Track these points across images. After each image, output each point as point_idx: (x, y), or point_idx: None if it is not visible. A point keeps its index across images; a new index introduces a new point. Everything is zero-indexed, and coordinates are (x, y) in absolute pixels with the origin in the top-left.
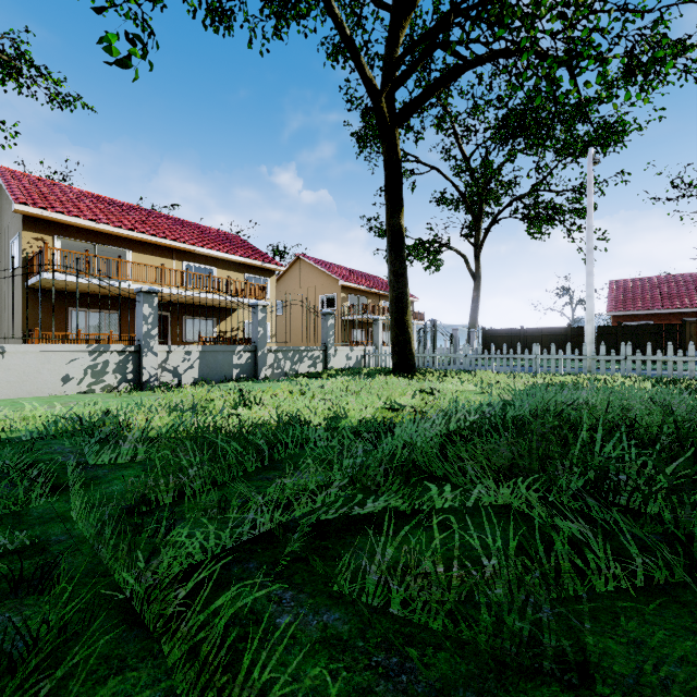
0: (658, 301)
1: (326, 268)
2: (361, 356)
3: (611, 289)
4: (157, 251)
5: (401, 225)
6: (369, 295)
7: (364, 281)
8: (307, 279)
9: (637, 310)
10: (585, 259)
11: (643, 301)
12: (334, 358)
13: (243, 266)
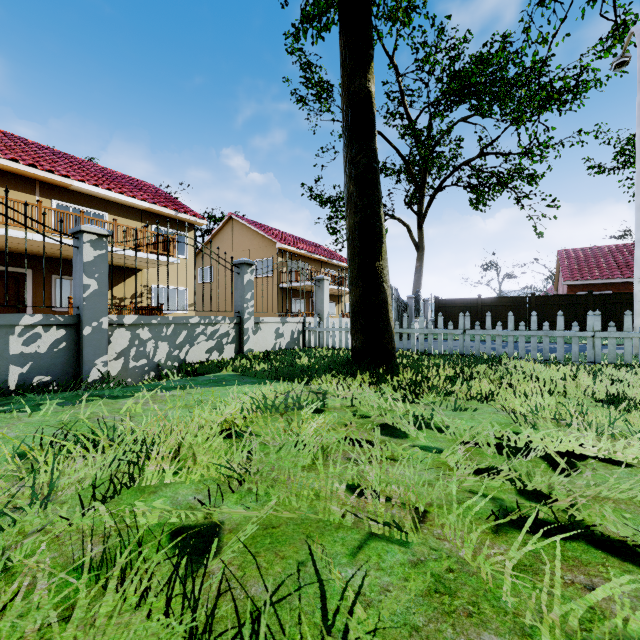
0: (616, 269)
1: (261, 229)
2: (298, 331)
3: (562, 258)
4: (6, 180)
5: (369, 92)
6: (310, 261)
7: (304, 246)
8: (240, 241)
9: (596, 279)
10: (535, 227)
11: (599, 269)
12: (256, 336)
13: (149, 214)
